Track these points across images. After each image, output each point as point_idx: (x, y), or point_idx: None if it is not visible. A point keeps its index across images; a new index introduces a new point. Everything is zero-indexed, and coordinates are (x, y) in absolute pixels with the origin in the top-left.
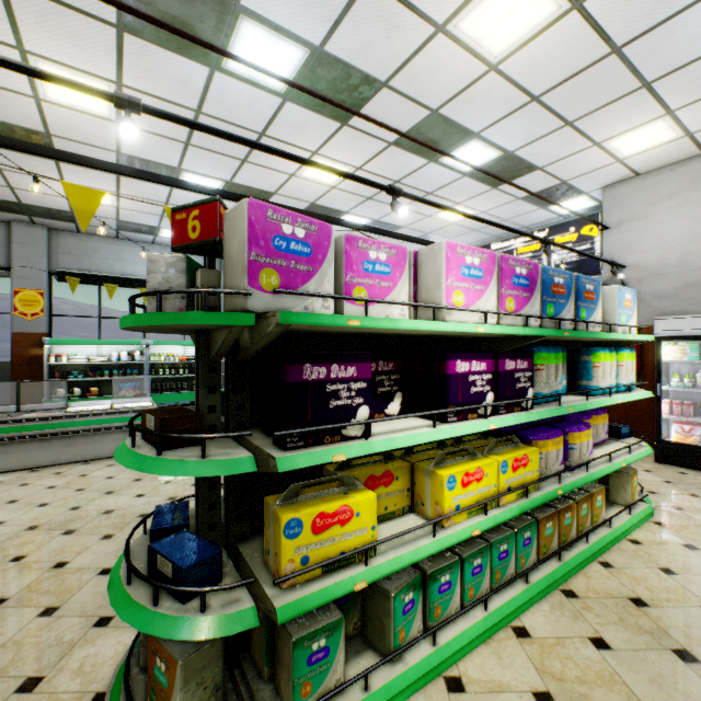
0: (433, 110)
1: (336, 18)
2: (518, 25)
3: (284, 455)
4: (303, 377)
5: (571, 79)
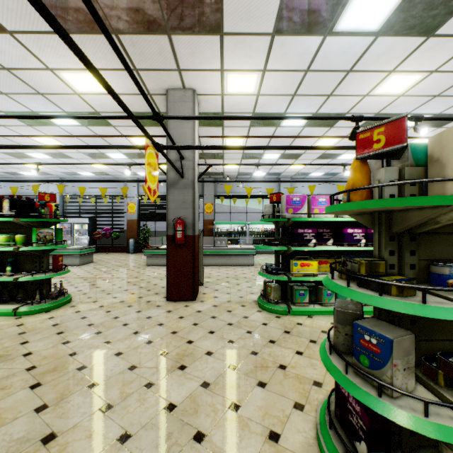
0: (375, 113)
1: (320, 106)
2: (405, 84)
3: (293, 247)
4: (298, 232)
5: None
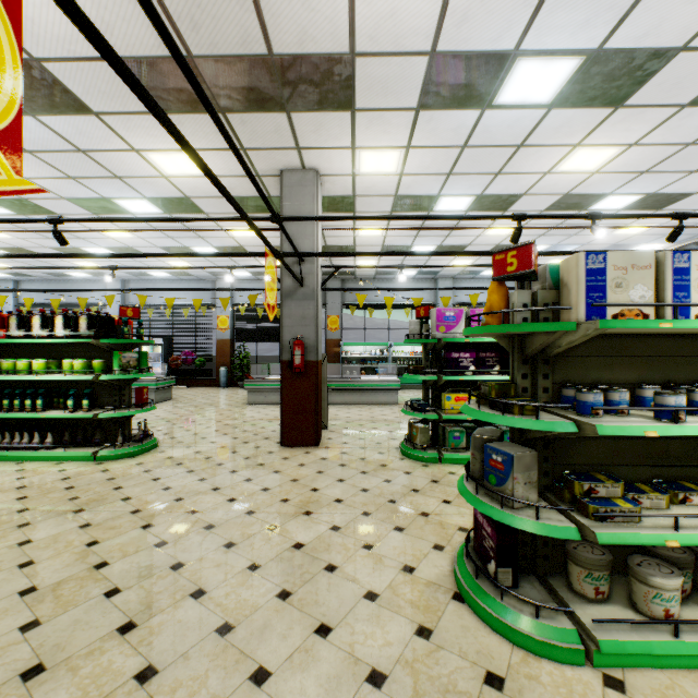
0: (564, 194)
1: (486, 186)
2: (598, 159)
3: (445, 376)
4: (451, 356)
5: (666, 160)
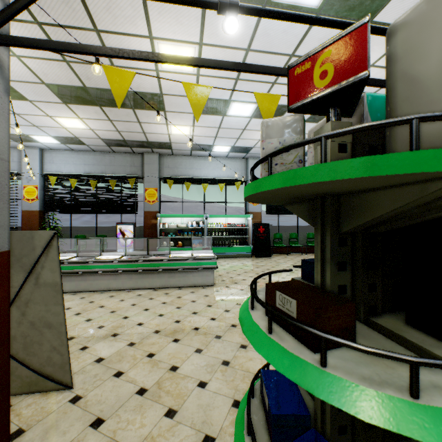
0: None
1: None
2: None
3: None
4: None
5: None
